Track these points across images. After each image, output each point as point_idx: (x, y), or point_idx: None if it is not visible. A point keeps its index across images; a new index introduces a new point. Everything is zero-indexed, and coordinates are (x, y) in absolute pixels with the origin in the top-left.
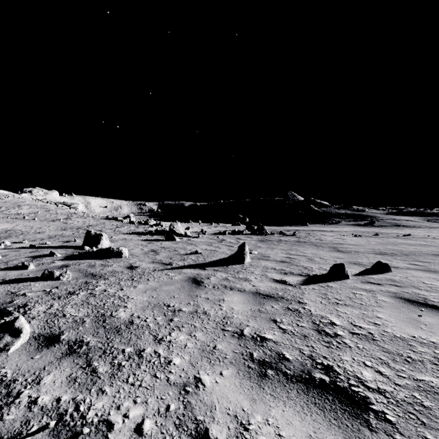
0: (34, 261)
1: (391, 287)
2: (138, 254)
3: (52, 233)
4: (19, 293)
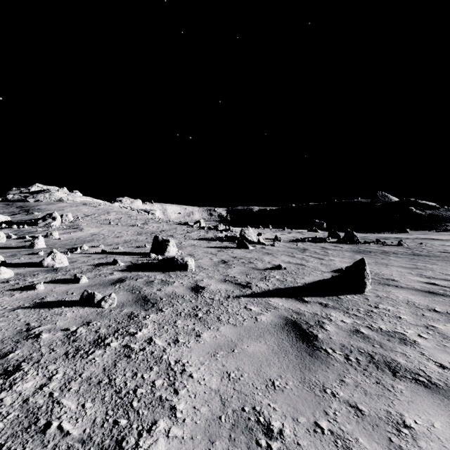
0: (94, 271)
1: None
2: (207, 267)
3: (128, 238)
4: (34, 332)
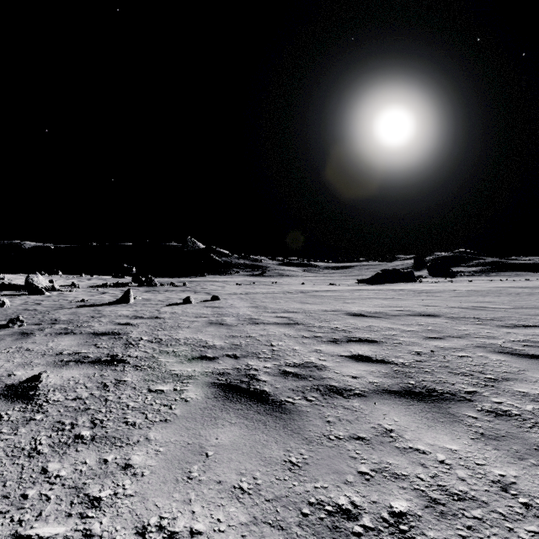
0: None
1: (208, 304)
2: (18, 305)
3: None
4: None
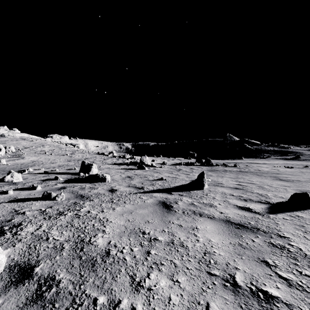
0: (43, 183)
1: None
2: (118, 179)
3: (61, 163)
4: (20, 212)
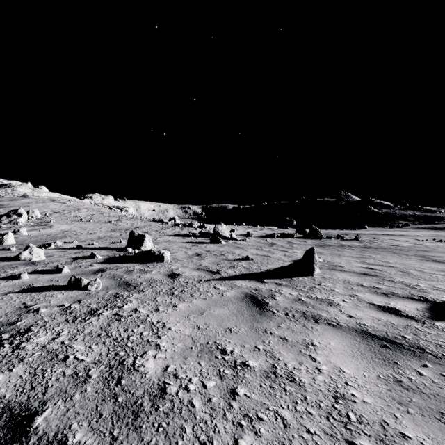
0: (73, 263)
1: None
2: (182, 258)
3: (102, 234)
4: (32, 308)
